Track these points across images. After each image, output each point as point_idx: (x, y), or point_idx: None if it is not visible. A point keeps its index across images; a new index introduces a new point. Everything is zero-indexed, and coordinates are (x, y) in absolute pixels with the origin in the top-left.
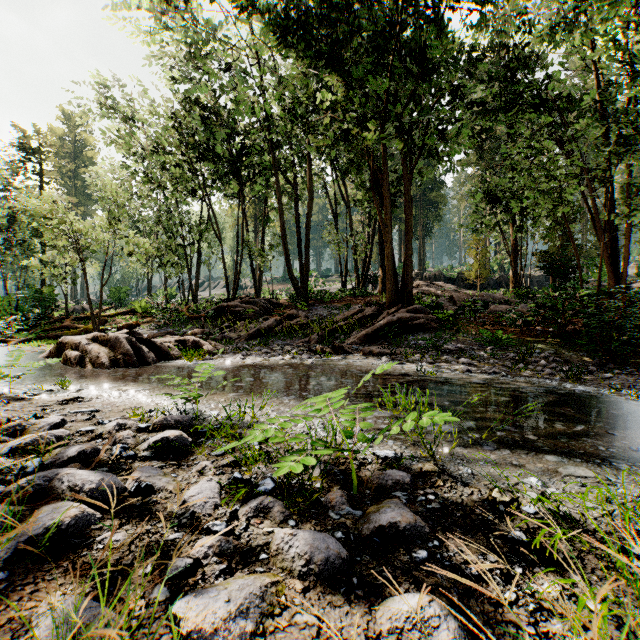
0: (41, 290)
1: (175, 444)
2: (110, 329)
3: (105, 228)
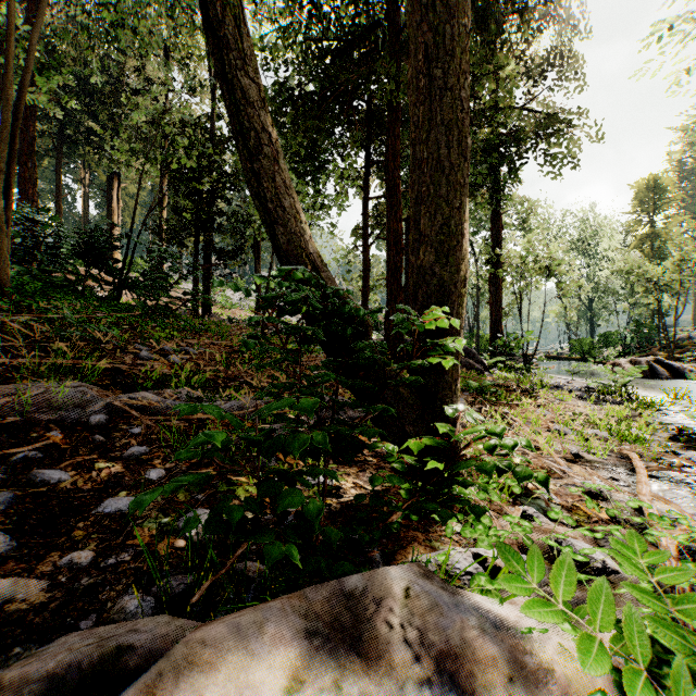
0: (641, 323)
1: (591, 389)
2: (686, 357)
3: (675, 270)
